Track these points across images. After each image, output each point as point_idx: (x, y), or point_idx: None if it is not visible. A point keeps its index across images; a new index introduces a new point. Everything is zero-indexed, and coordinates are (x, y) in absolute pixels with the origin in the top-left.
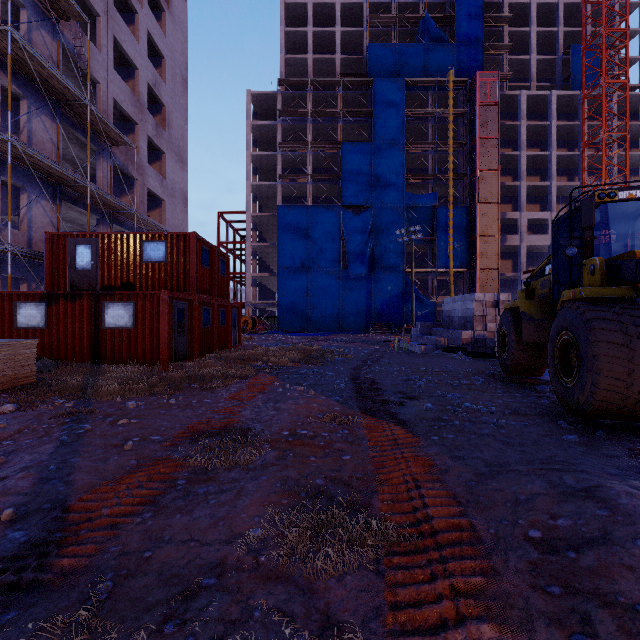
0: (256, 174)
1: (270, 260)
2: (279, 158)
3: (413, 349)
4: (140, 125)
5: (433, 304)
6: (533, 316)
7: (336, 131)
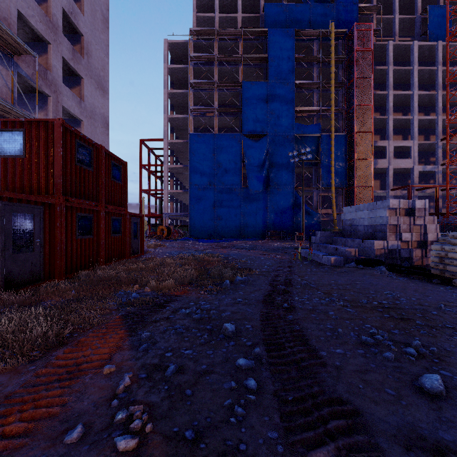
0: (173, 110)
1: (185, 181)
2: (191, 95)
3: (319, 260)
4: (53, 45)
5: (318, 215)
6: None
7: (238, 74)
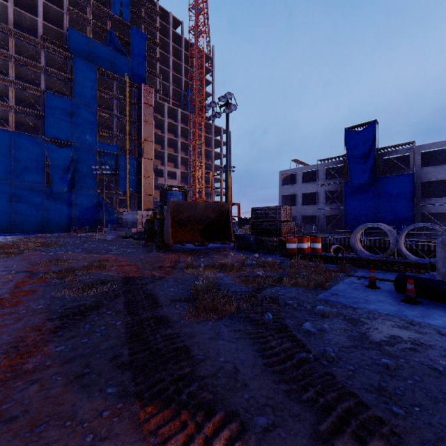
0: None
1: None
2: None
3: (107, 238)
4: None
5: (117, 213)
6: (154, 222)
7: (39, 78)
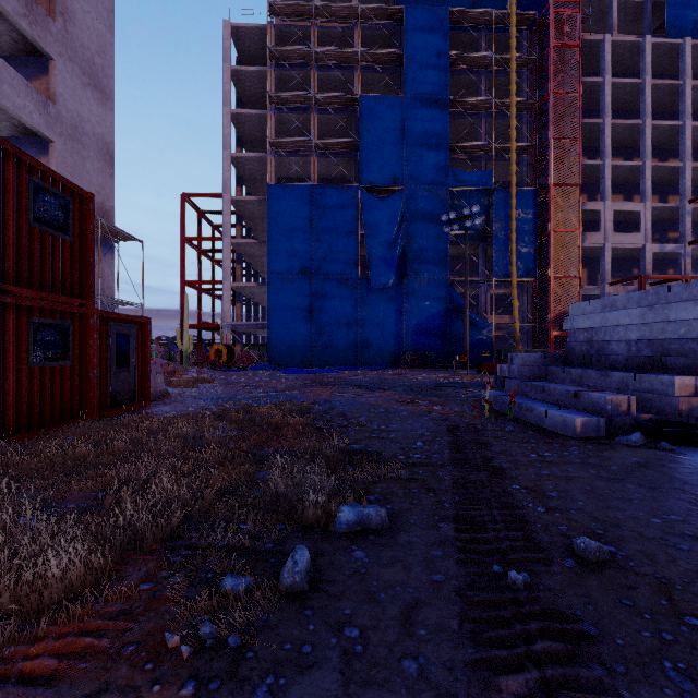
0: (241, 146)
1: (264, 269)
2: (271, 118)
3: (534, 419)
4: None
5: (488, 327)
6: None
7: (352, 86)
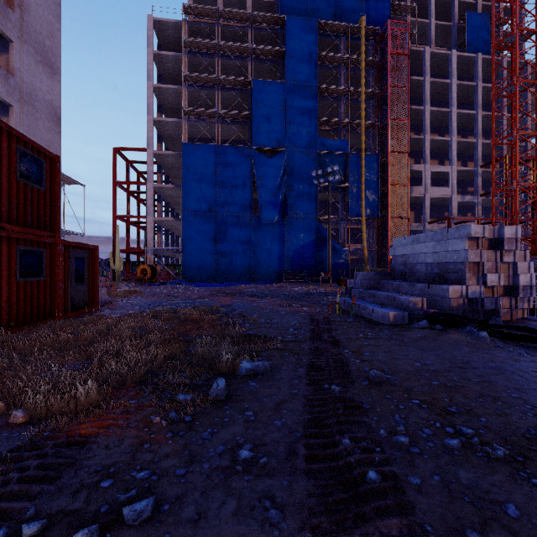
0: (161, 112)
1: (179, 206)
2: (185, 93)
3: (367, 314)
4: None
5: (346, 252)
6: None
7: (247, 72)
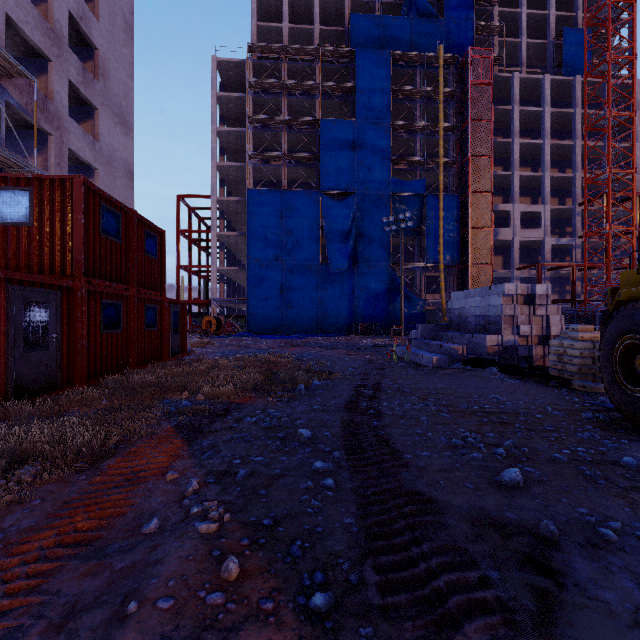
0: (224, 154)
1: (241, 253)
2: (249, 135)
3: (418, 360)
4: (55, 63)
5: (422, 303)
6: None
7: (314, 109)
